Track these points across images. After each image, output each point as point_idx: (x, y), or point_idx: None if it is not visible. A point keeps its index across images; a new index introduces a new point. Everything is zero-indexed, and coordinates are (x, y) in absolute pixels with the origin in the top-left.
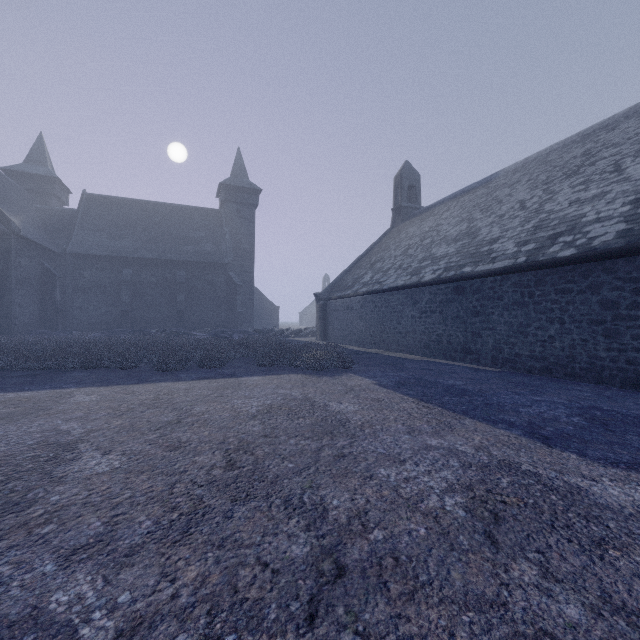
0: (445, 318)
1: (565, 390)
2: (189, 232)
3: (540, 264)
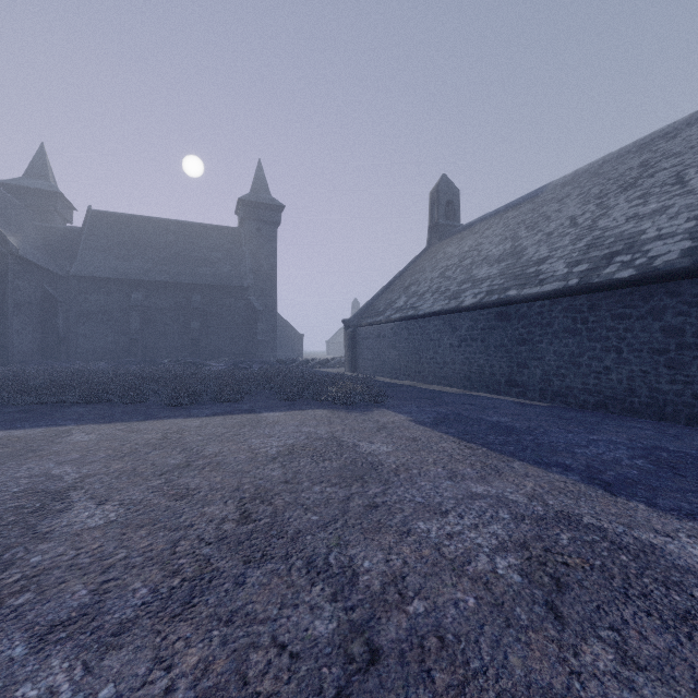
0: (487, 347)
1: (624, 428)
2: (205, 252)
3: (594, 286)
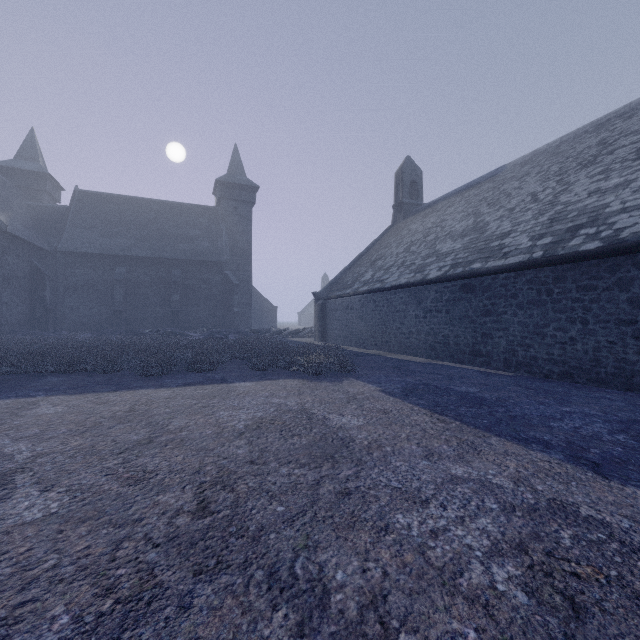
0: (452, 318)
1: (593, 398)
2: (184, 230)
3: (560, 259)
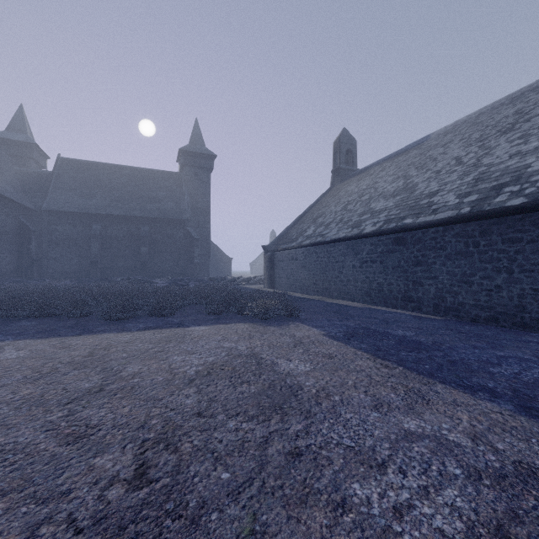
0: (386, 268)
1: (522, 342)
2: (152, 192)
3: (486, 214)
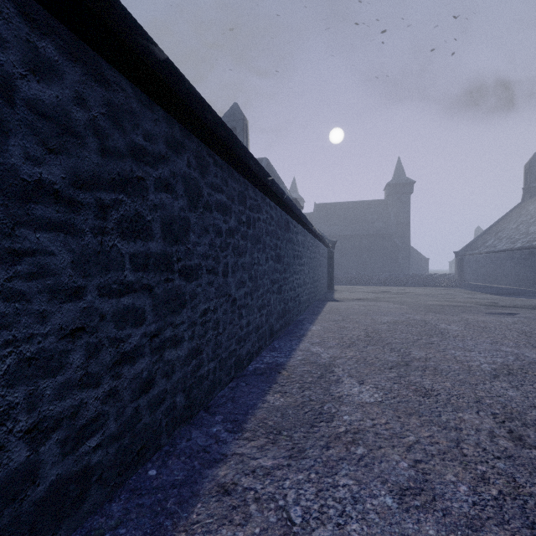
0: (525, 267)
1: None
2: (368, 217)
3: None
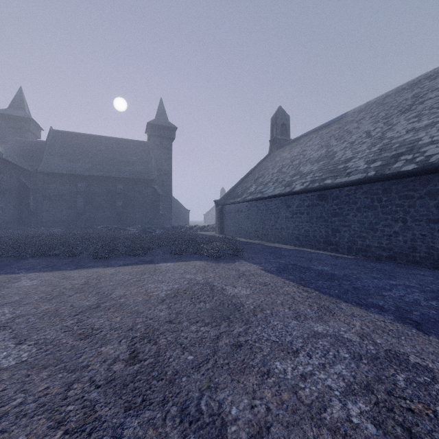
0: (311, 218)
1: (412, 275)
2: (126, 157)
3: (387, 176)
